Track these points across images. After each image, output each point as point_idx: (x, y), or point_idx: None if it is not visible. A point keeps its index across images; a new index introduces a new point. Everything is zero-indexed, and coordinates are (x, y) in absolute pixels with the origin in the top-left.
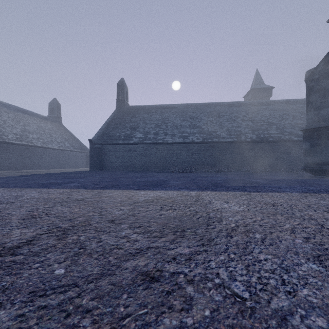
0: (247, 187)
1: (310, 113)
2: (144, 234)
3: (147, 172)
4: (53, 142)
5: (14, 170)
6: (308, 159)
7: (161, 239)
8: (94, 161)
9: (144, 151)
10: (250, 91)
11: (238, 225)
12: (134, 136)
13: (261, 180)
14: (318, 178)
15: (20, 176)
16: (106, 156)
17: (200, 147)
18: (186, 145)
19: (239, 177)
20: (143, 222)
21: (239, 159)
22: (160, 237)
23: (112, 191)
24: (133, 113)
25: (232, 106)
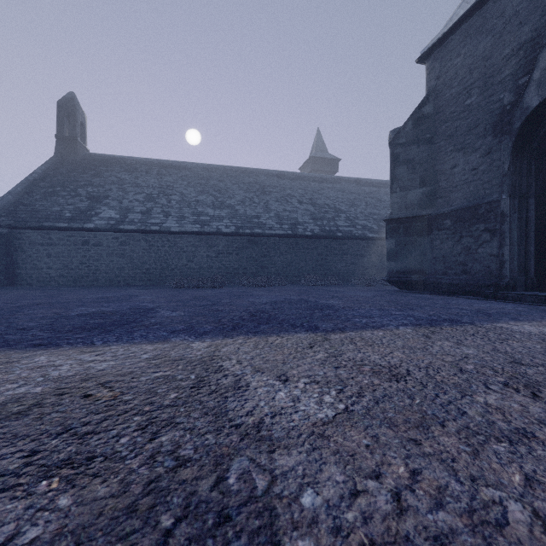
0: (317, 318)
1: (395, 195)
2: None
3: (122, 290)
4: None
5: None
6: (393, 264)
7: None
8: None
9: (120, 246)
10: (309, 160)
11: None
12: (98, 214)
13: (334, 300)
14: (407, 294)
15: None
16: (24, 254)
17: (231, 242)
18: (206, 237)
19: (297, 296)
20: None
21: (295, 264)
22: None
23: None
24: (98, 169)
25: (284, 178)
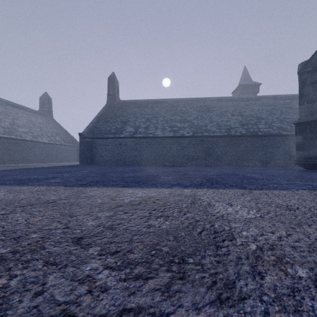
0: (245, 183)
1: (303, 106)
2: (120, 269)
3: (138, 167)
4: (43, 136)
5: (1, 164)
6: (301, 153)
7: (147, 283)
8: (84, 155)
9: (135, 145)
10: (238, 87)
11: (260, 246)
12: (125, 130)
13: (256, 174)
14: (312, 173)
15: (3, 170)
16: (96, 150)
17: (190, 141)
18: (176, 139)
19: (232, 172)
20: (122, 242)
21: (229, 153)
22: (146, 277)
23: (94, 189)
24: (124, 108)
25: (222, 101)
